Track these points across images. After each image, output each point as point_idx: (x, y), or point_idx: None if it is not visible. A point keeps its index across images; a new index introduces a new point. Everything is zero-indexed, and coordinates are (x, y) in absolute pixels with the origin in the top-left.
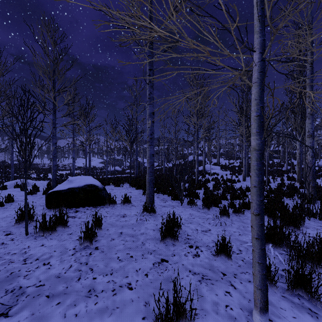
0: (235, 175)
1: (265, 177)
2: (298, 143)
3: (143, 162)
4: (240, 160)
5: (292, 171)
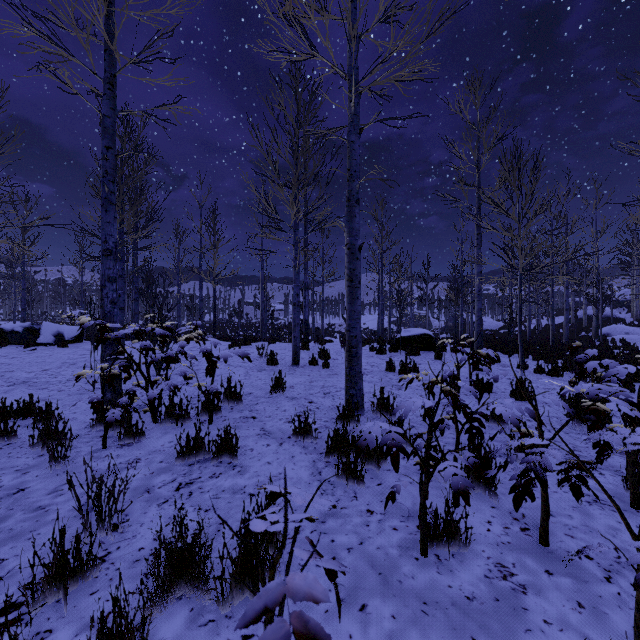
0: None
1: None
2: None
3: (471, 321)
4: None
5: None
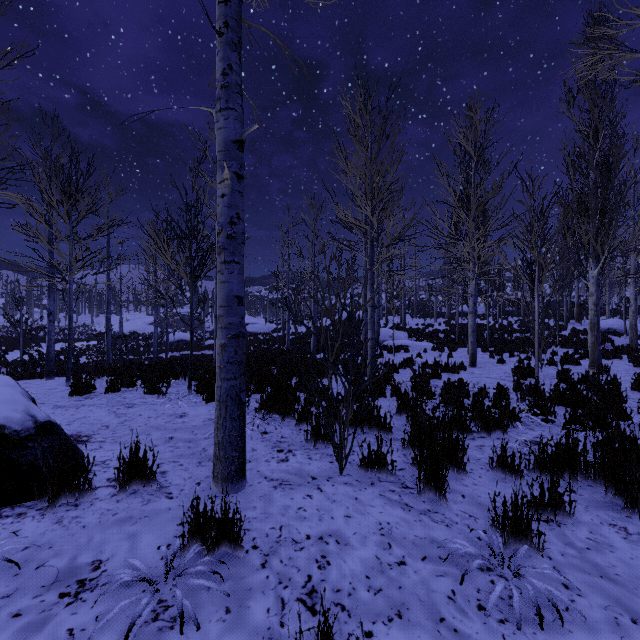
0: (443, 351)
1: (510, 356)
2: (593, 279)
3: None
4: (443, 318)
5: (558, 341)
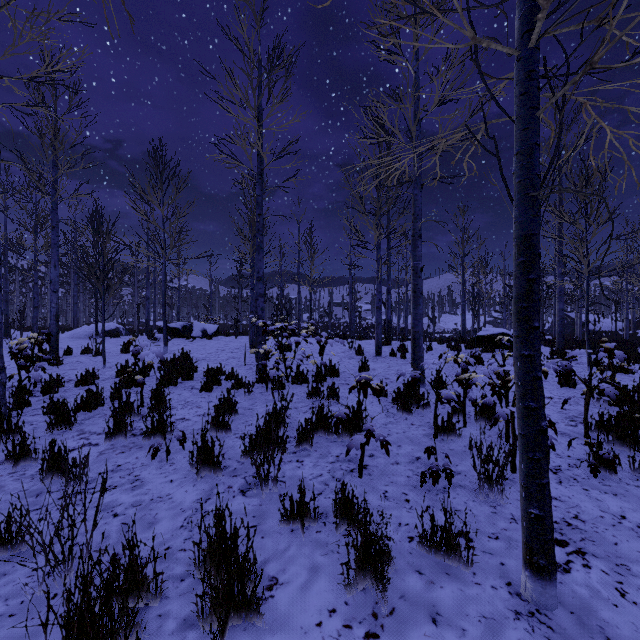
0: None
1: None
2: None
3: (579, 321)
4: None
5: None
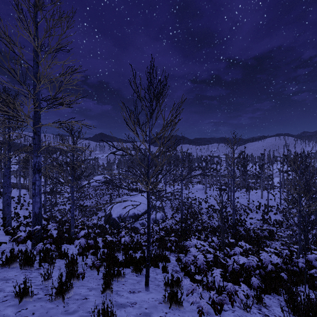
0: None
1: None
2: None
3: None
4: None
5: None
